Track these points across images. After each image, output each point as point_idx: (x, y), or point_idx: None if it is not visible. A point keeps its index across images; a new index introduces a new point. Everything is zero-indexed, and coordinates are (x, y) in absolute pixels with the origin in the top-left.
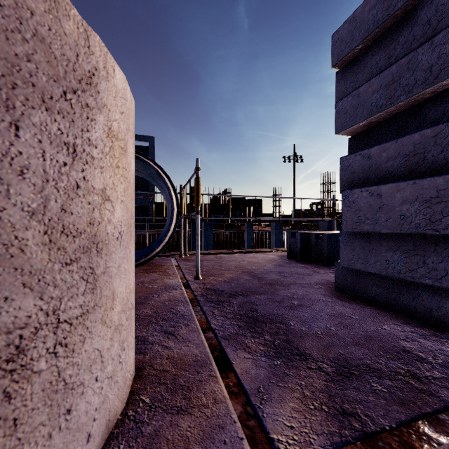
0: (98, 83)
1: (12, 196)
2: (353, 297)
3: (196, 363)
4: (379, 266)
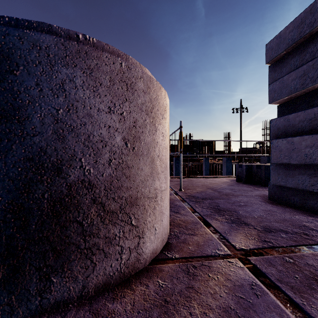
0: (166, 109)
1: (155, 151)
2: (280, 203)
3: (193, 222)
4: (294, 183)
